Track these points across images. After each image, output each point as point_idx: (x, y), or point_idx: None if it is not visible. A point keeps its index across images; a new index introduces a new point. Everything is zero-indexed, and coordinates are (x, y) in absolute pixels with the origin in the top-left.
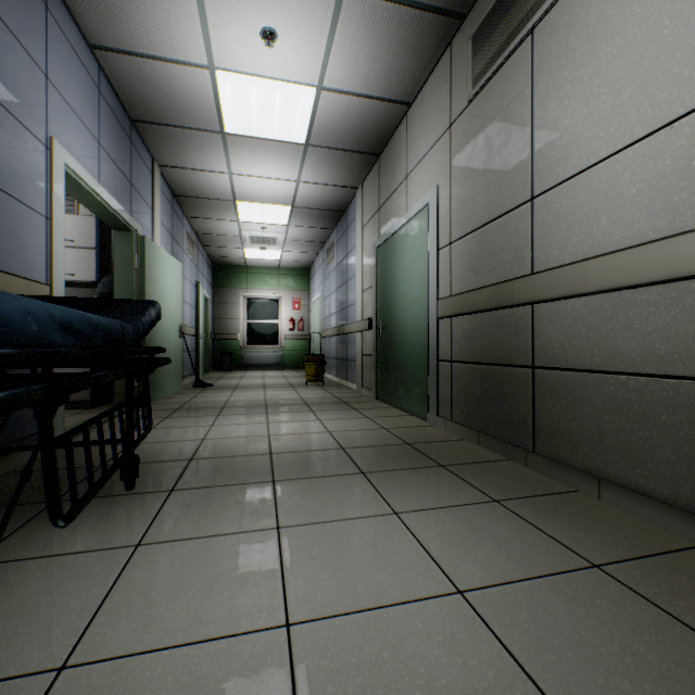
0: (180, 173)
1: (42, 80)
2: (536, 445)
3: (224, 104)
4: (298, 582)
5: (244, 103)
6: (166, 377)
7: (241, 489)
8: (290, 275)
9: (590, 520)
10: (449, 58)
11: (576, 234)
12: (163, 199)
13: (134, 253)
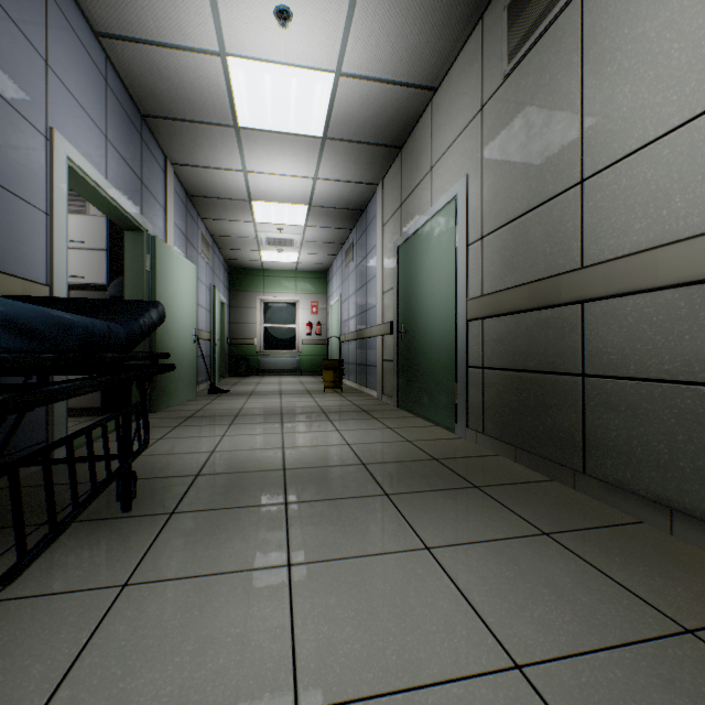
0: (194, 171)
1: (42, 67)
2: (588, 465)
3: (237, 95)
4: (311, 645)
5: (258, 93)
6: (179, 383)
7: (249, 512)
8: (307, 278)
9: (666, 563)
10: (480, 33)
11: (639, 218)
12: (176, 199)
13: (144, 254)
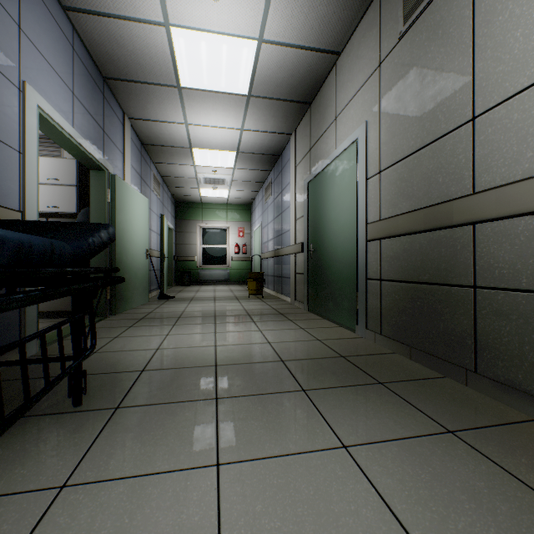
0: (146, 124)
1: (15, 30)
2: (479, 366)
3: (179, 60)
4: None
5: (196, 58)
6: (134, 291)
7: (184, 408)
8: (236, 209)
9: None
10: (378, 3)
11: (531, 147)
12: (133, 146)
13: (106, 189)
